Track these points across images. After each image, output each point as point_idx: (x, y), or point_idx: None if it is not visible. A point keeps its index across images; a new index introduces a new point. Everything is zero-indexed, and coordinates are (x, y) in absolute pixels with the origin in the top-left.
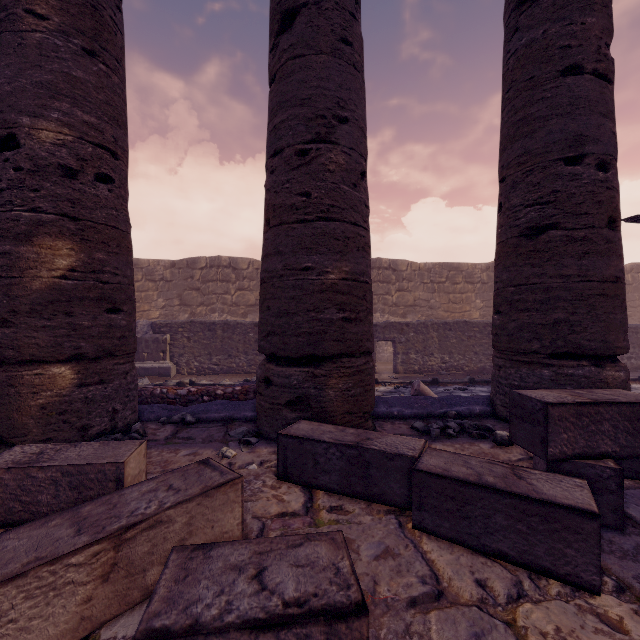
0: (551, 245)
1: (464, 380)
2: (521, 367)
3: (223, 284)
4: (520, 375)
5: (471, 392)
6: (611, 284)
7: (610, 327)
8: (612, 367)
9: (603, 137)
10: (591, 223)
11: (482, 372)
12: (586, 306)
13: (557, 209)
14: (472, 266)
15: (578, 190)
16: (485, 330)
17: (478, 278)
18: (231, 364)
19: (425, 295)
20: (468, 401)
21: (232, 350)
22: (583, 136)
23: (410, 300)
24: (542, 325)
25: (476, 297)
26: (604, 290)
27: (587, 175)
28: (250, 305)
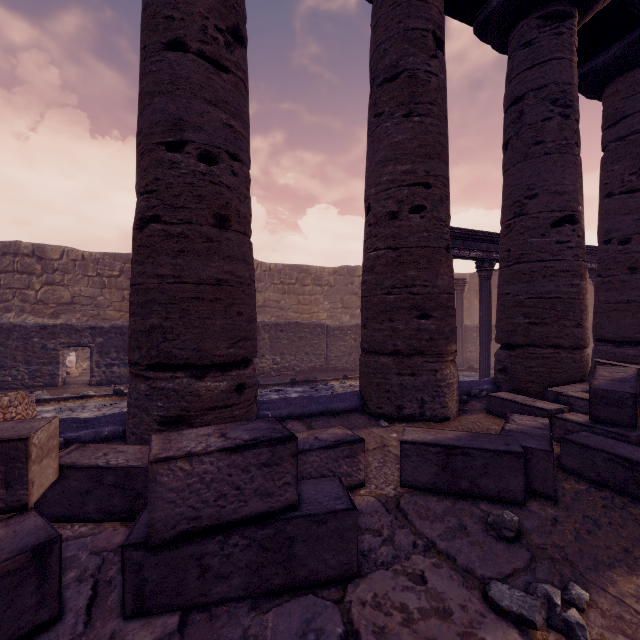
0: (151, 240)
1: (286, 381)
2: (133, 380)
3: (23, 276)
4: (130, 390)
5: (285, 393)
6: (210, 287)
7: (206, 334)
8: (214, 377)
9: (208, 126)
10: (189, 218)
11: (313, 371)
12: (179, 310)
13: (158, 199)
14: (321, 269)
15: (176, 180)
16: (315, 331)
17: (326, 281)
18: (4, 377)
19: (275, 296)
20: (111, 421)
21: (6, 360)
22: (183, 120)
23: (260, 301)
24: (141, 332)
25: (324, 299)
26: (200, 293)
27: (186, 165)
28: (64, 303)
